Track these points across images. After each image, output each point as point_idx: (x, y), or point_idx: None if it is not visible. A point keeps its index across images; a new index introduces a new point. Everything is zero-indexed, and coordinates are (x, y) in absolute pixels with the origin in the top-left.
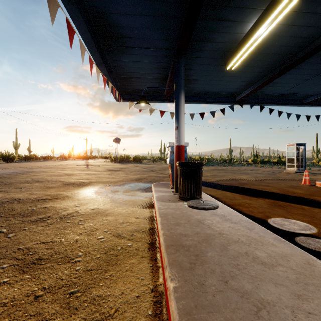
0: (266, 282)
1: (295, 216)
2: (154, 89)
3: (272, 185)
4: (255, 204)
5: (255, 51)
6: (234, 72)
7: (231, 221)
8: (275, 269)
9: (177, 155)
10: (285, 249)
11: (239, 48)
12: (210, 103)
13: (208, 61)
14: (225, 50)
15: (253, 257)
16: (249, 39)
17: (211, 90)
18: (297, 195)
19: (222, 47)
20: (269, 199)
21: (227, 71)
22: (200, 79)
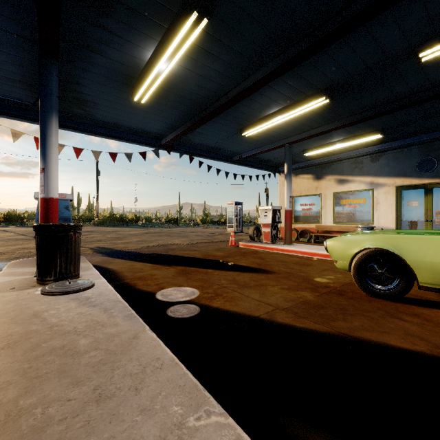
0: (51, 379)
1: (191, 283)
2: (18, 97)
3: (200, 249)
4: (161, 274)
5: (165, 88)
6: (149, 107)
7: (91, 305)
8: (83, 357)
9: (43, 213)
10: (125, 327)
11: (143, 78)
12: (127, 141)
13: (106, 82)
14: (126, 74)
15: (67, 349)
16: (151, 70)
17: (125, 124)
18: (214, 259)
19: (121, 69)
20: (182, 266)
21: (139, 104)
22: (102, 104)
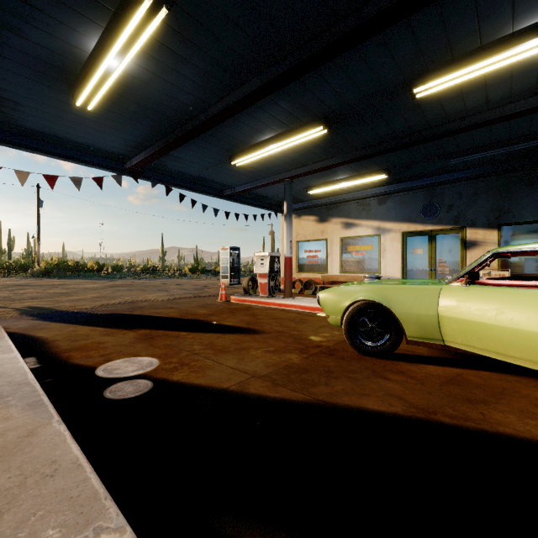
0: None
1: (152, 351)
2: None
3: (179, 306)
4: (113, 342)
5: (122, 93)
6: (102, 117)
7: None
8: None
9: None
10: (20, 420)
11: (87, 76)
12: (73, 160)
13: (30, 74)
14: (61, 67)
15: None
16: (96, 66)
17: (69, 136)
18: (194, 318)
19: (51, 58)
20: (147, 329)
21: (86, 111)
22: (28, 105)
